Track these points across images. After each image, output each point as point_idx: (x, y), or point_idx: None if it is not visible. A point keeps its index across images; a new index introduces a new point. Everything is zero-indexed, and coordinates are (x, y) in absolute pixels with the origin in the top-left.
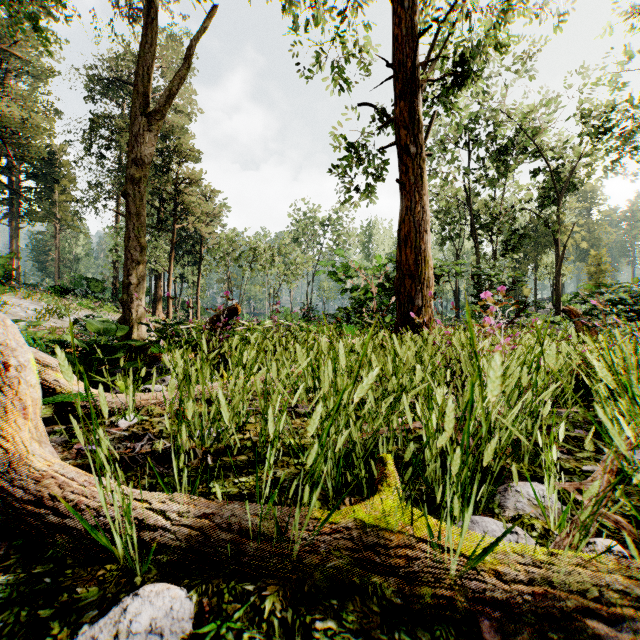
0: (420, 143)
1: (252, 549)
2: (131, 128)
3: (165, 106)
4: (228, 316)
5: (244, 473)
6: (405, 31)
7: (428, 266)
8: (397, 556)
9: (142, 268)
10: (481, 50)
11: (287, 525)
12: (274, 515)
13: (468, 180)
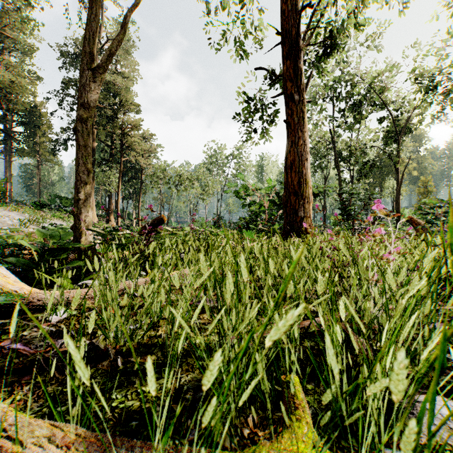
0: (302, 92)
1: None
2: (80, 80)
3: (107, 63)
4: (156, 224)
5: None
6: (290, 7)
7: (308, 186)
8: None
9: (89, 187)
10: (345, 28)
11: None
12: None
13: (333, 126)
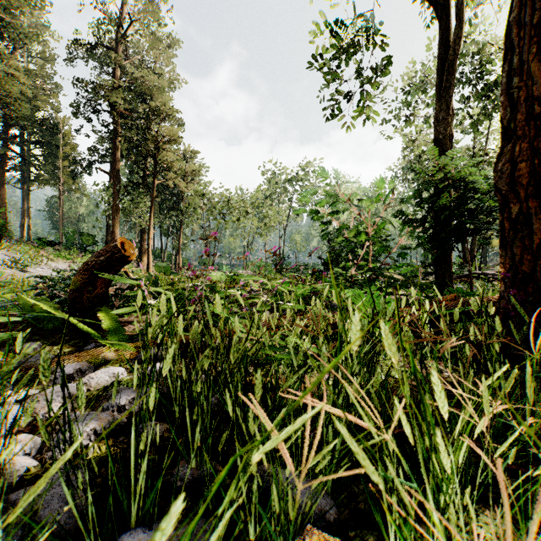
0: None
1: None
2: None
3: None
4: (106, 264)
5: None
6: None
7: None
8: None
9: None
10: None
11: None
12: None
13: None
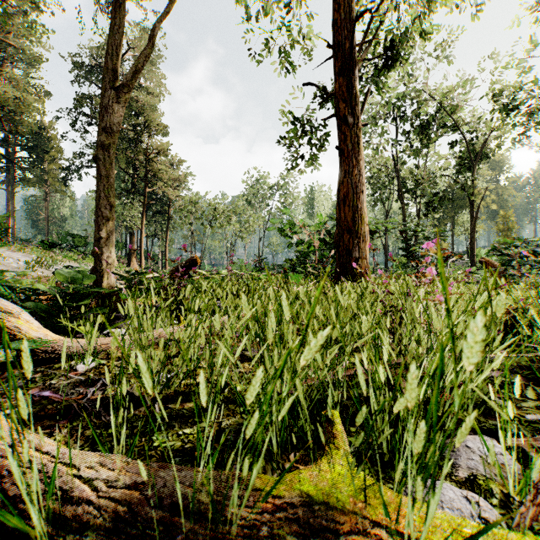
0: (357, 114)
1: (183, 531)
2: (102, 100)
3: (132, 81)
4: (189, 266)
5: (189, 423)
6: (344, 16)
7: (364, 222)
8: (347, 532)
9: (111, 224)
10: (408, 37)
11: (224, 502)
12: (209, 492)
13: (396, 151)
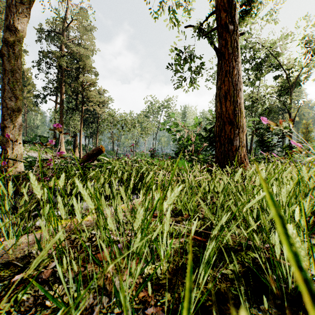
0: (236, 22)
1: None
2: (8, 2)
3: None
4: (95, 154)
5: None
6: None
7: (242, 116)
8: None
9: (18, 115)
10: None
11: None
12: None
13: None
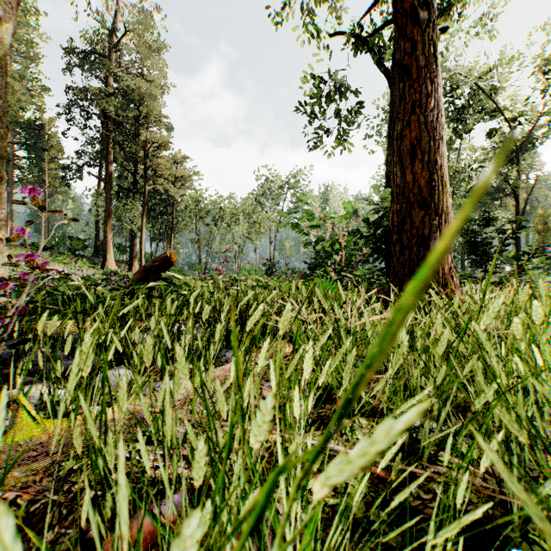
0: (433, 6)
1: None
2: None
3: None
4: (159, 267)
5: None
6: None
7: (446, 191)
8: None
9: None
10: None
11: None
12: None
13: None
